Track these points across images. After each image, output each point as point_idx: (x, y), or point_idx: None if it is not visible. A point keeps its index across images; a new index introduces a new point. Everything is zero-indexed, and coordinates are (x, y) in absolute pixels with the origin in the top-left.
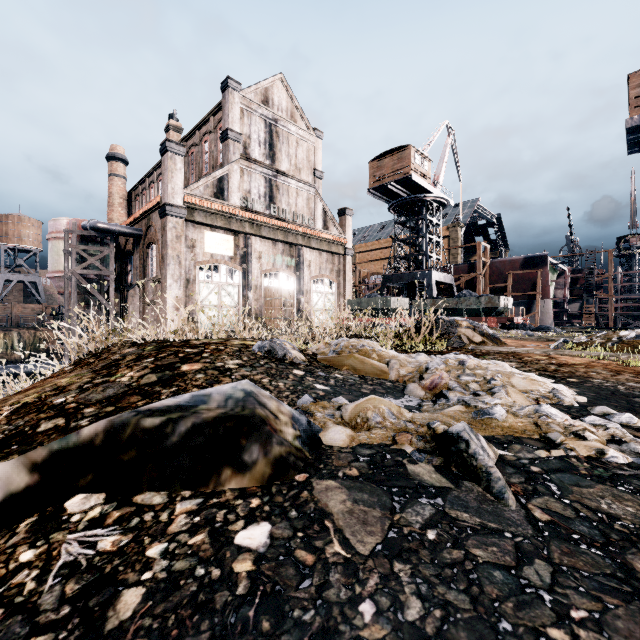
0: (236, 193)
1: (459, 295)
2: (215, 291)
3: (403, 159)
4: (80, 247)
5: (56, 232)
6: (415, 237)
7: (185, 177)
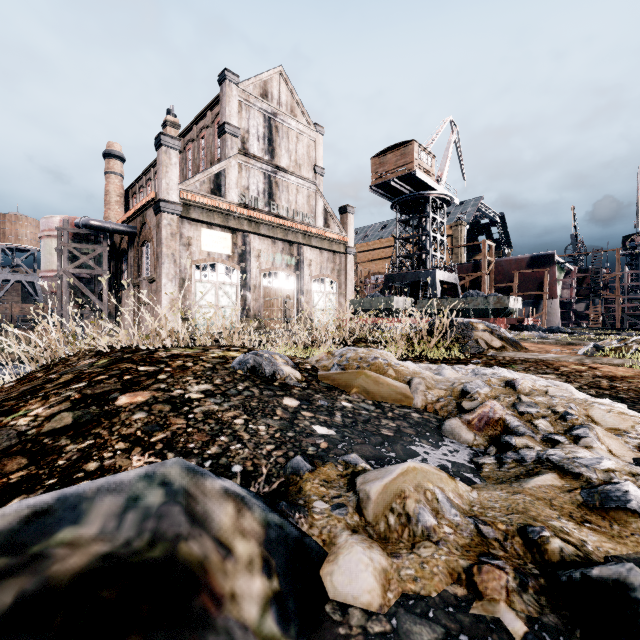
0: (234, 189)
1: (466, 295)
2: (212, 291)
3: (406, 155)
4: (72, 245)
5: (48, 230)
6: (418, 235)
7: (182, 174)
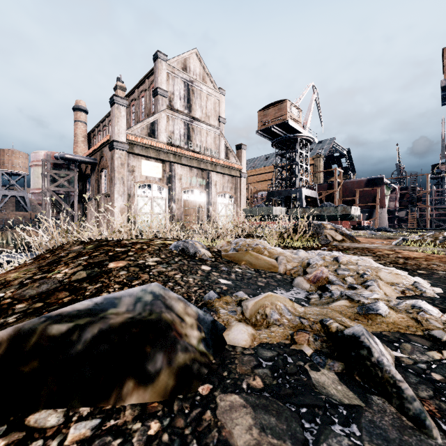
0: (164, 133)
1: (322, 205)
2: (149, 203)
3: (282, 109)
4: (53, 171)
5: (36, 161)
6: (290, 164)
7: (128, 122)
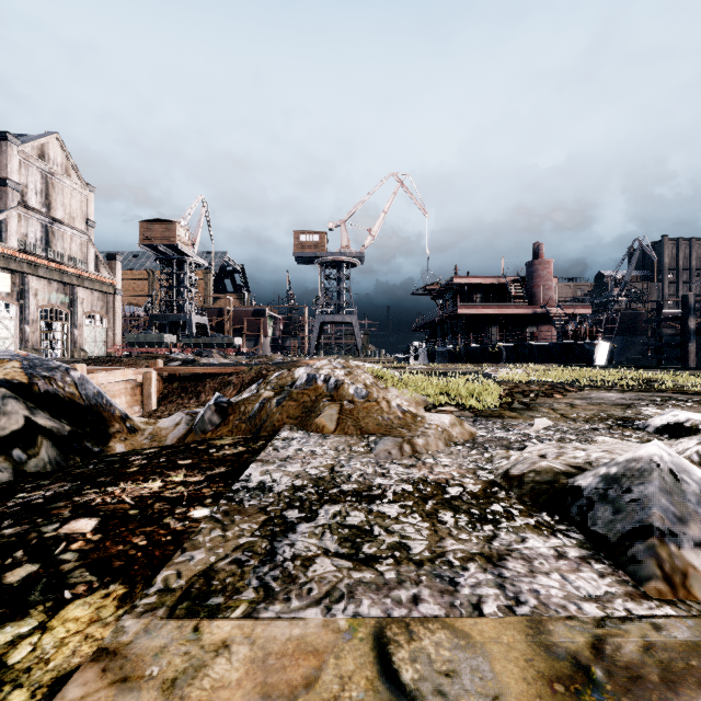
0: (15, 236)
1: (212, 335)
2: None
3: (171, 230)
4: None
5: None
6: (179, 287)
7: None
